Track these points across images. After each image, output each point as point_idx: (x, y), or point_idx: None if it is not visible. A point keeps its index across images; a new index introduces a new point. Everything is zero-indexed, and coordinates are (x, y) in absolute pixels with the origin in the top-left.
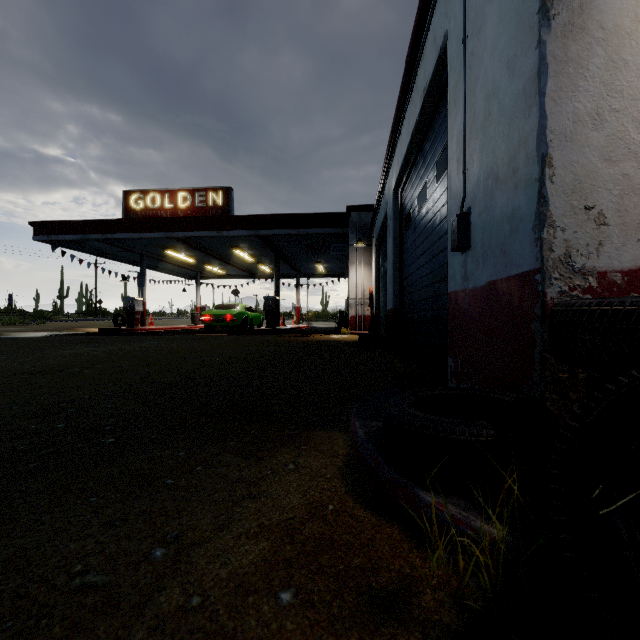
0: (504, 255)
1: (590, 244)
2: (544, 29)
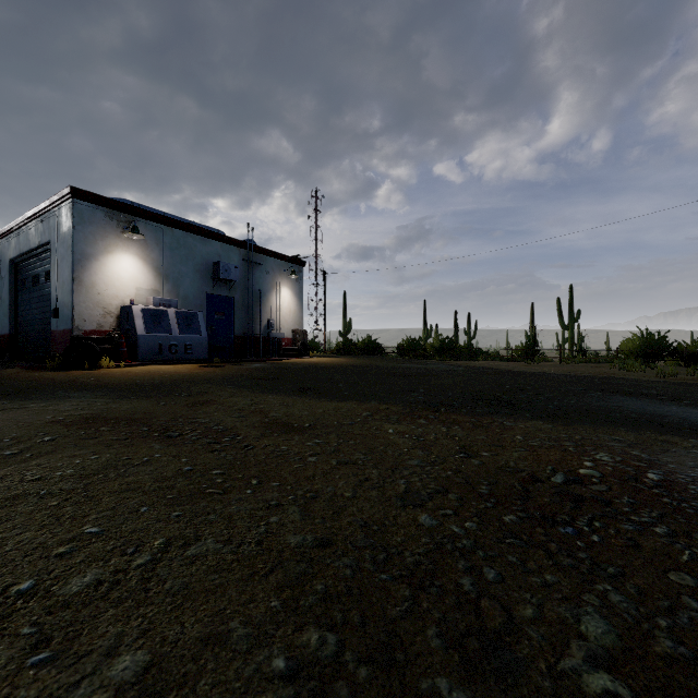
0: (67, 324)
1: (83, 325)
2: (73, 283)
